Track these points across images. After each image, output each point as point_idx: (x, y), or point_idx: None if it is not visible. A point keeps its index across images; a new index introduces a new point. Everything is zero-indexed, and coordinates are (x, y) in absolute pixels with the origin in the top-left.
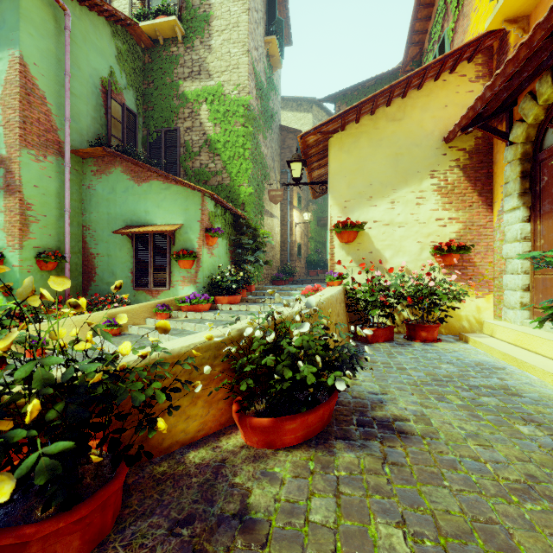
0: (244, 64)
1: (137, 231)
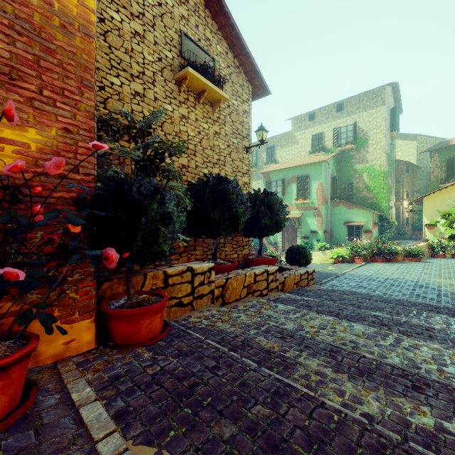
0: (383, 157)
1: (352, 224)
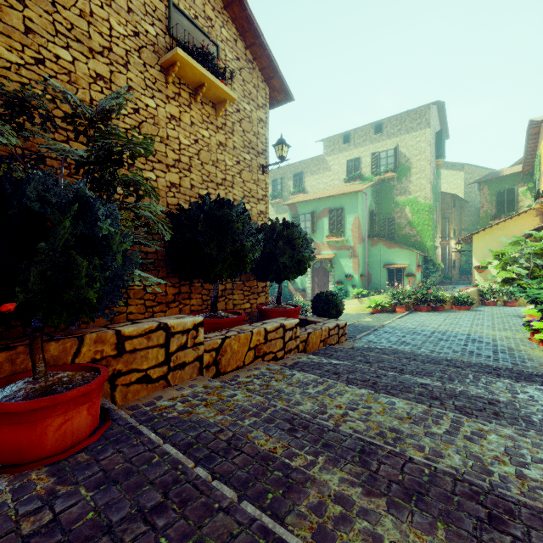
0: (428, 187)
1: (392, 267)
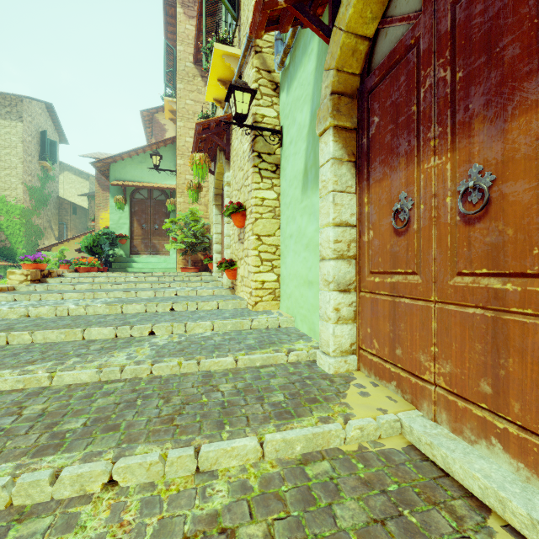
0: (20, 188)
1: None
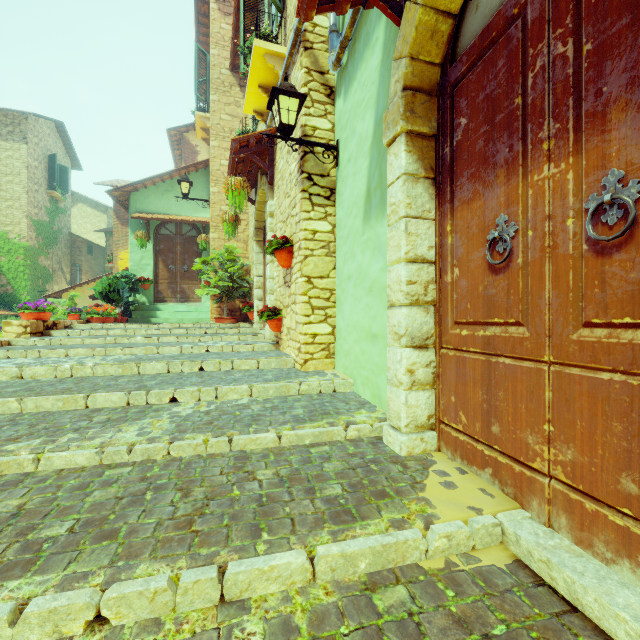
0: (24, 223)
1: None
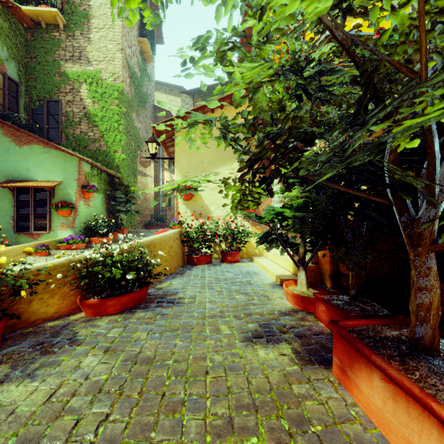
0: (118, 58)
1: (18, 185)
